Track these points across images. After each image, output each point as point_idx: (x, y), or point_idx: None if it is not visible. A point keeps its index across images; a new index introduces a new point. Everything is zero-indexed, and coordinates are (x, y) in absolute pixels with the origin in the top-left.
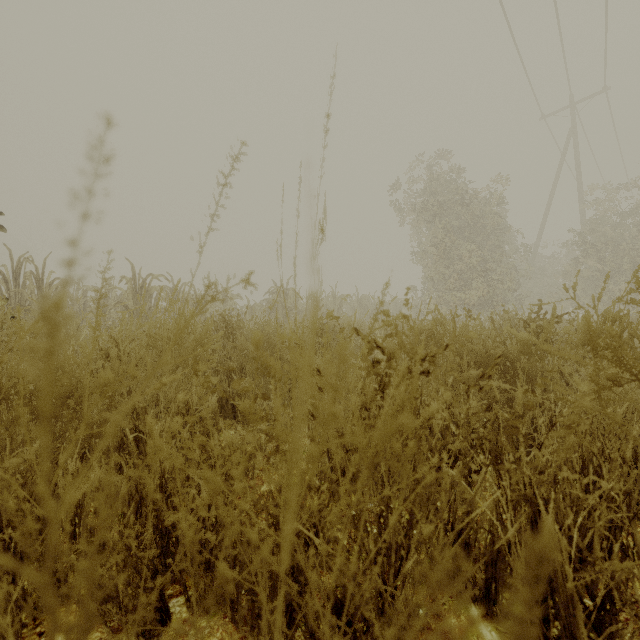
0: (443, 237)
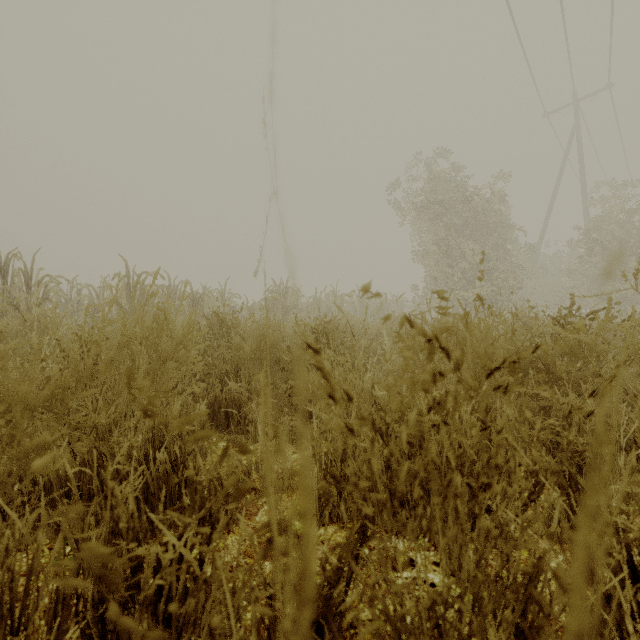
0: (446, 235)
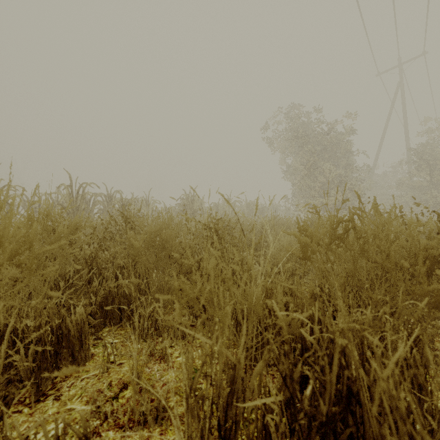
0: (309, 158)
